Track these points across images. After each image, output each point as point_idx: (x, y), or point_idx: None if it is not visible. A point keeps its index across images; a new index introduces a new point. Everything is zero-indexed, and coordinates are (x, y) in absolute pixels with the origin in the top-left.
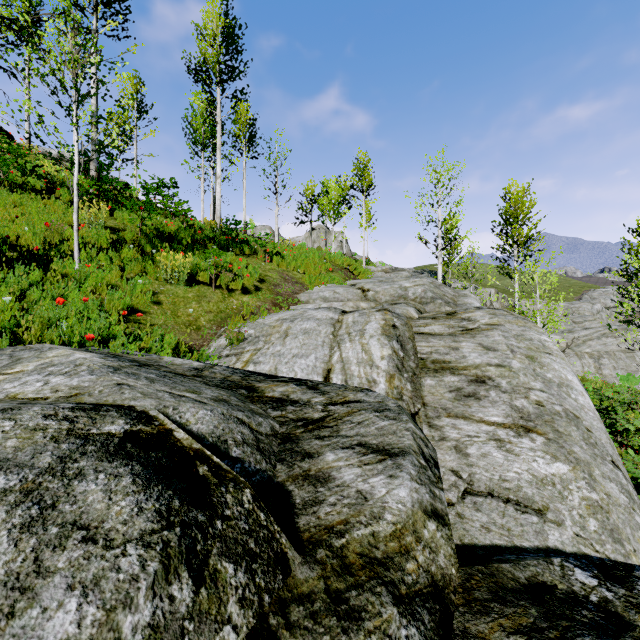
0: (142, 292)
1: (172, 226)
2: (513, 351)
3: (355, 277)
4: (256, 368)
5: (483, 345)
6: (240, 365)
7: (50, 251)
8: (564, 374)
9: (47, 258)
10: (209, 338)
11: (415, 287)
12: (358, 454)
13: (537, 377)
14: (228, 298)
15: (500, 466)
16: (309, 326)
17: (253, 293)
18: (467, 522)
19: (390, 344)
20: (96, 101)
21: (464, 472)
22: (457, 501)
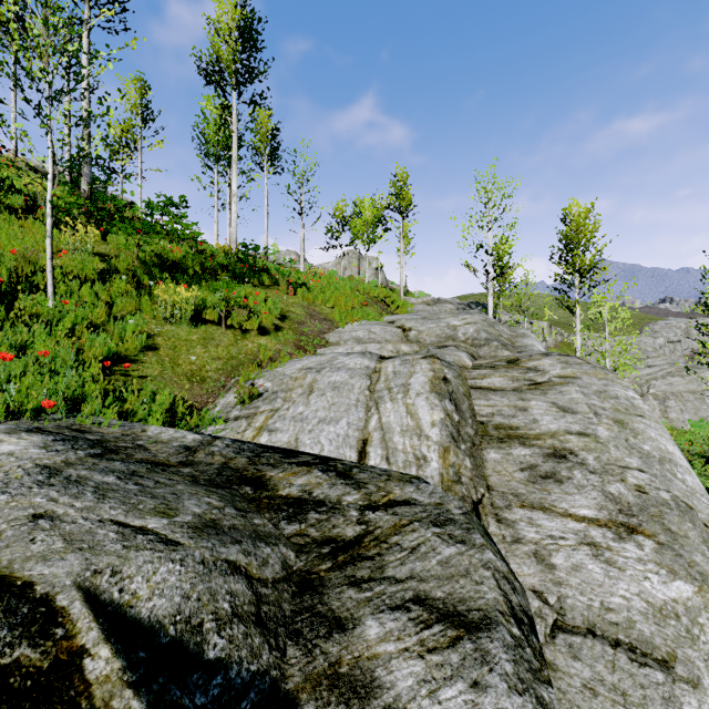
0: (133, 335)
1: (178, 252)
2: (597, 414)
3: (393, 311)
4: (271, 438)
5: (558, 405)
6: (251, 434)
7: (19, 284)
8: (663, 444)
9: (14, 293)
10: (215, 393)
11: (466, 326)
12: (416, 624)
13: (632, 450)
14: (241, 340)
15: (600, 586)
16: (339, 378)
17: (272, 334)
18: (562, 677)
19: (442, 405)
20: (88, 104)
21: (551, 594)
22: (545, 641)
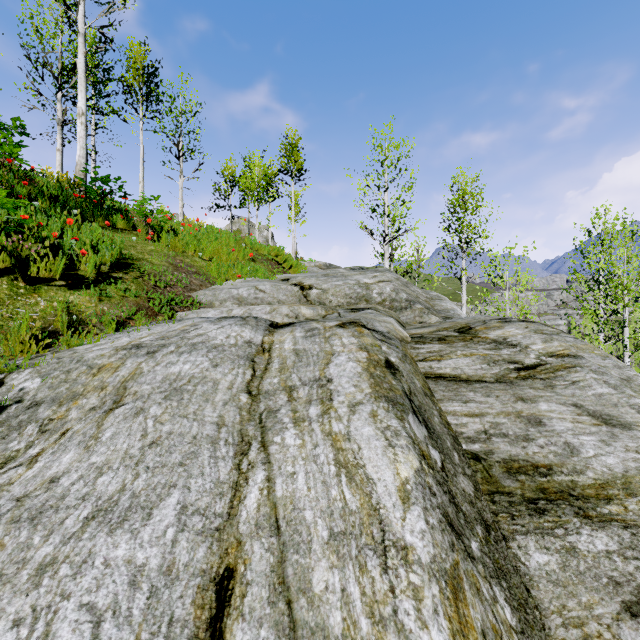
0: None
1: None
2: None
3: (285, 271)
4: None
5: (588, 410)
6: None
7: None
8: None
9: None
10: None
11: (380, 284)
12: None
13: None
14: (25, 296)
15: None
16: (189, 368)
17: (96, 287)
18: None
19: (406, 430)
20: None
21: None
22: None
